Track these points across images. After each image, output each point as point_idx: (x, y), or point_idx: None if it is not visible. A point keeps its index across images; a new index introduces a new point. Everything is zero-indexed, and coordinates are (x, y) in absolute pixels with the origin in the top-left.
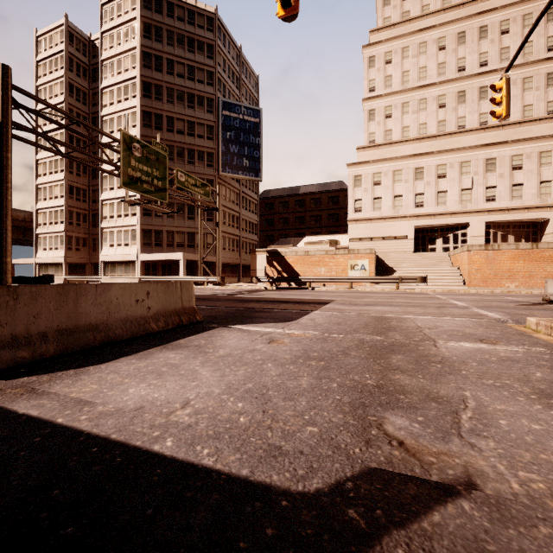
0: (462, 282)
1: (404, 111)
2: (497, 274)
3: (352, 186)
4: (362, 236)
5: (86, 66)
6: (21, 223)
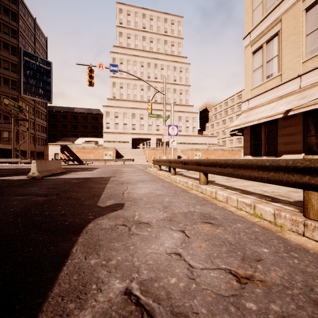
0: (146, 161)
1: (128, 87)
2: (156, 158)
3: (105, 116)
4: (110, 140)
5: None
6: None
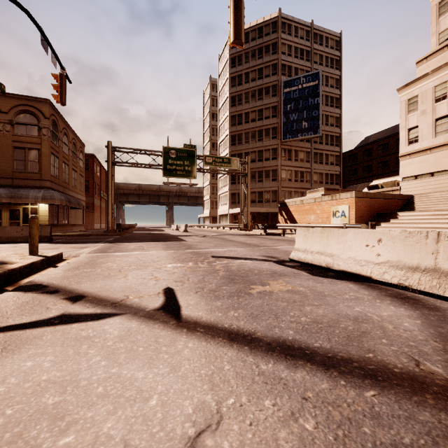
0: None
1: None
2: None
3: (405, 113)
4: (418, 172)
5: None
6: None
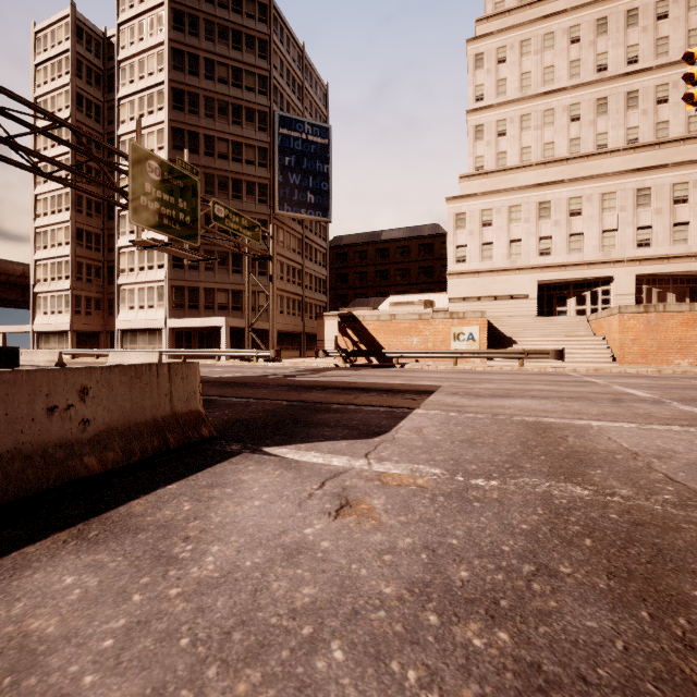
0: (611, 358)
1: (524, 126)
2: (662, 346)
3: (453, 227)
4: (466, 295)
5: (100, 72)
6: (19, 279)
